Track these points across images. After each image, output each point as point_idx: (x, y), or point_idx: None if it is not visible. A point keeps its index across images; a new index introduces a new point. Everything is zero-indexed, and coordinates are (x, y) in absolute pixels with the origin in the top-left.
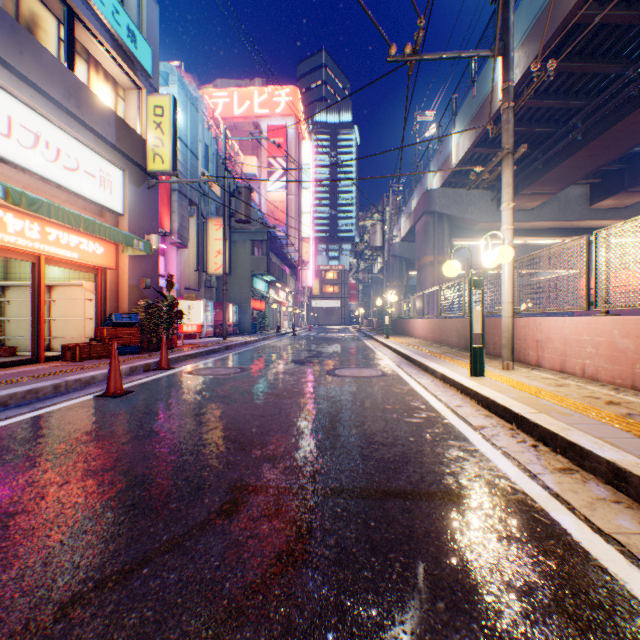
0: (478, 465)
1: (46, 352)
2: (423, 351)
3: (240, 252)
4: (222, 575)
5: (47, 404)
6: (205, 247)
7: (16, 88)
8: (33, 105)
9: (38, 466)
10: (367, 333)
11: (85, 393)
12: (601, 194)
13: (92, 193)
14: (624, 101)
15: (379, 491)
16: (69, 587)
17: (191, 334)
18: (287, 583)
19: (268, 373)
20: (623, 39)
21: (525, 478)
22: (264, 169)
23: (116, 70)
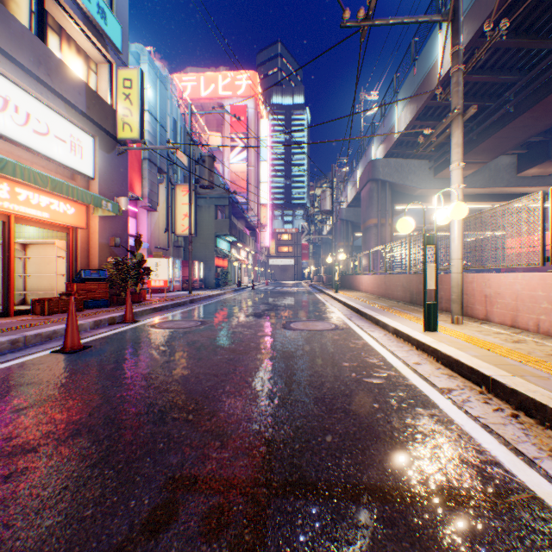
0: (459, 444)
1: (20, 306)
2: (371, 305)
3: (205, 215)
4: None
5: None
6: (173, 211)
7: None
8: (1, 70)
9: None
10: (318, 287)
11: (43, 348)
12: (528, 163)
13: (62, 157)
14: None
15: (349, 487)
16: None
17: (160, 288)
18: None
19: (227, 326)
20: None
21: (521, 465)
22: (227, 144)
23: (87, 44)
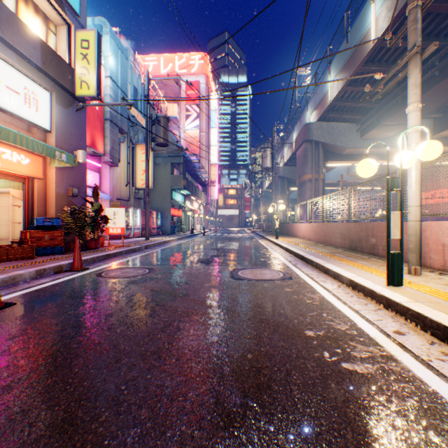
0: None
1: None
2: (314, 251)
3: (162, 172)
4: None
5: None
6: (134, 167)
7: None
8: None
9: None
10: (260, 234)
11: None
12: (443, 125)
13: (15, 108)
14: None
15: None
16: None
17: (121, 235)
18: None
19: (173, 275)
20: None
21: None
22: (183, 113)
23: (44, 4)
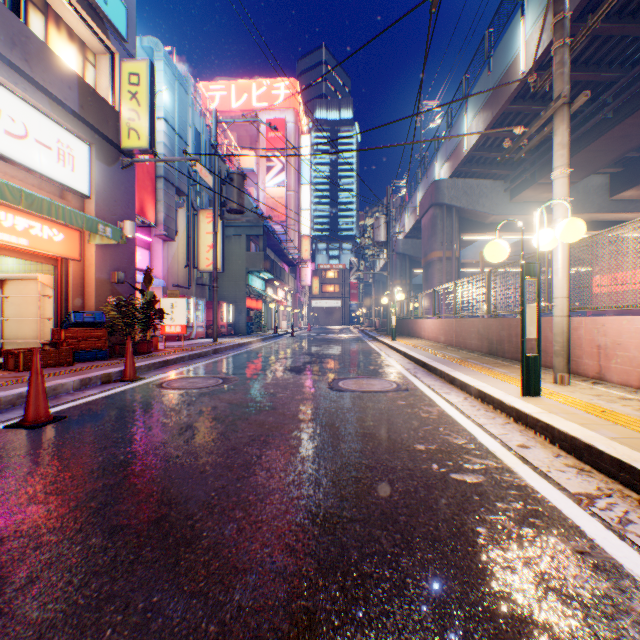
0: None
1: None
2: (440, 356)
3: (235, 248)
4: None
5: None
6: (196, 241)
7: None
8: None
9: None
10: (370, 334)
11: None
12: (624, 184)
13: (46, 167)
14: None
15: None
16: None
17: (179, 335)
18: None
19: (255, 386)
20: None
21: None
22: (262, 164)
23: (82, 28)
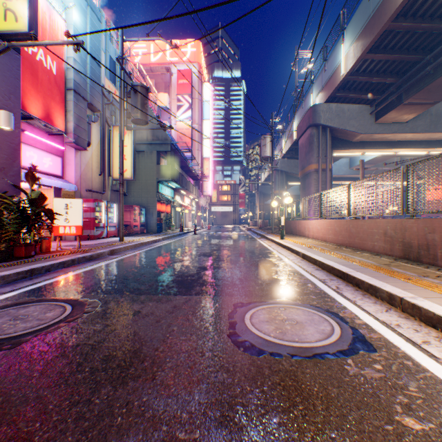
0: None
1: None
2: (353, 262)
3: (147, 161)
4: None
5: None
6: (111, 154)
7: None
8: None
9: None
10: (258, 232)
11: None
12: None
13: None
14: None
15: None
16: None
17: (89, 235)
18: None
19: (107, 331)
20: None
21: None
22: (174, 104)
23: None
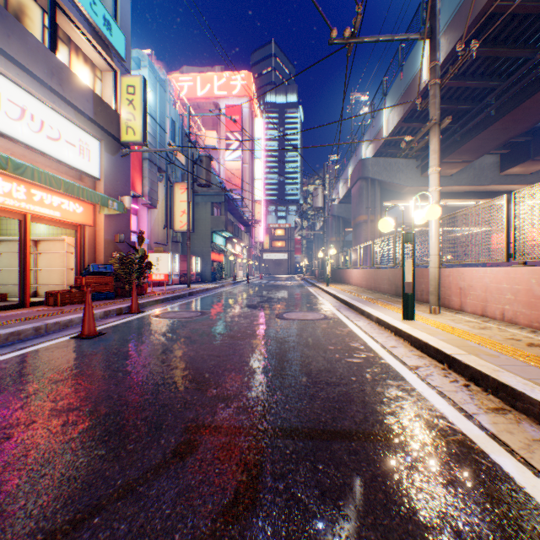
0: (416, 405)
1: (33, 298)
2: (359, 297)
3: (202, 212)
4: (172, 526)
5: (27, 345)
6: (172, 208)
7: (4, 67)
8: (19, 82)
9: (9, 406)
10: (310, 281)
11: (62, 335)
12: (510, 162)
13: (72, 160)
14: (532, 81)
15: (326, 432)
16: (17, 539)
17: (160, 282)
18: (237, 535)
19: (225, 316)
20: (532, 27)
21: (462, 418)
22: (223, 142)
23: (94, 54)
